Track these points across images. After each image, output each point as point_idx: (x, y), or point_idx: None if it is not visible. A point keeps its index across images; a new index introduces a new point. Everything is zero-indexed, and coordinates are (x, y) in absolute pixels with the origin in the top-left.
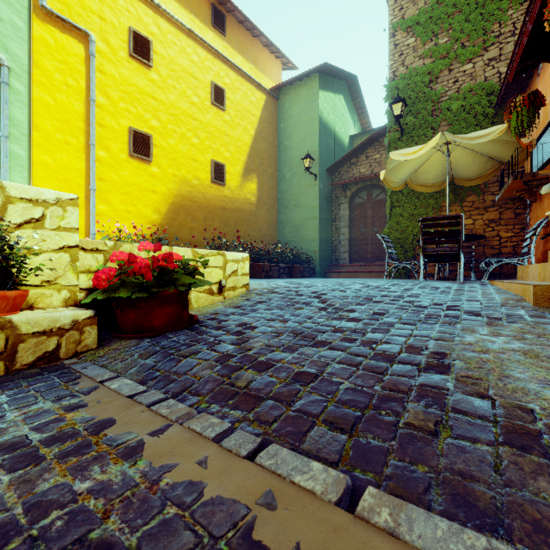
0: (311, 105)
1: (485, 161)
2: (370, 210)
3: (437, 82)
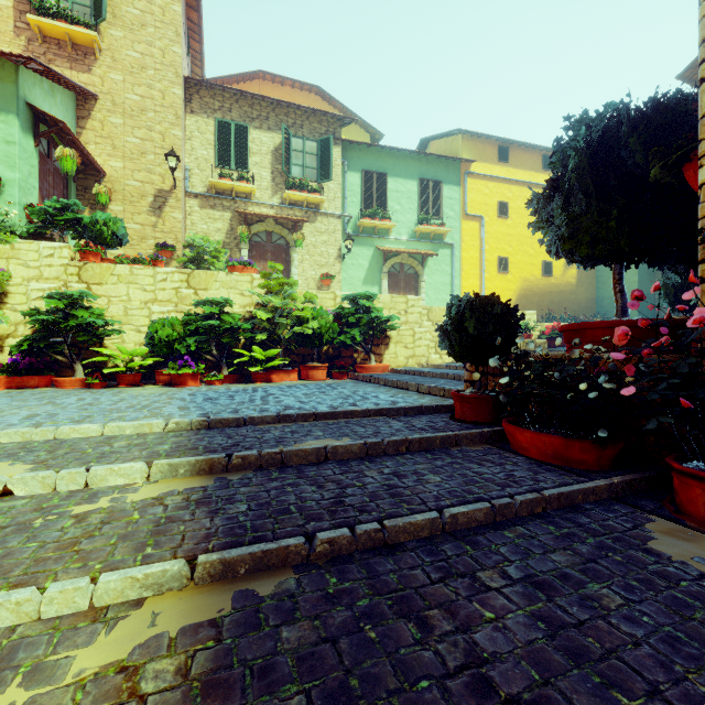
0: None
1: None
2: None
3: None
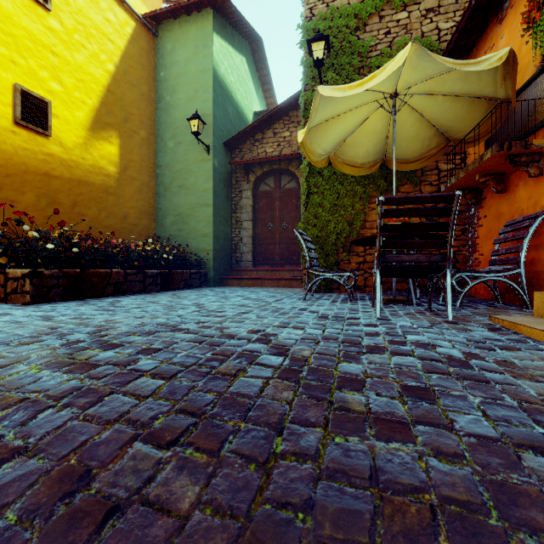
0: (202, 50)
1: (432, 135)
2: (279, 201)
3: (366, 30)
